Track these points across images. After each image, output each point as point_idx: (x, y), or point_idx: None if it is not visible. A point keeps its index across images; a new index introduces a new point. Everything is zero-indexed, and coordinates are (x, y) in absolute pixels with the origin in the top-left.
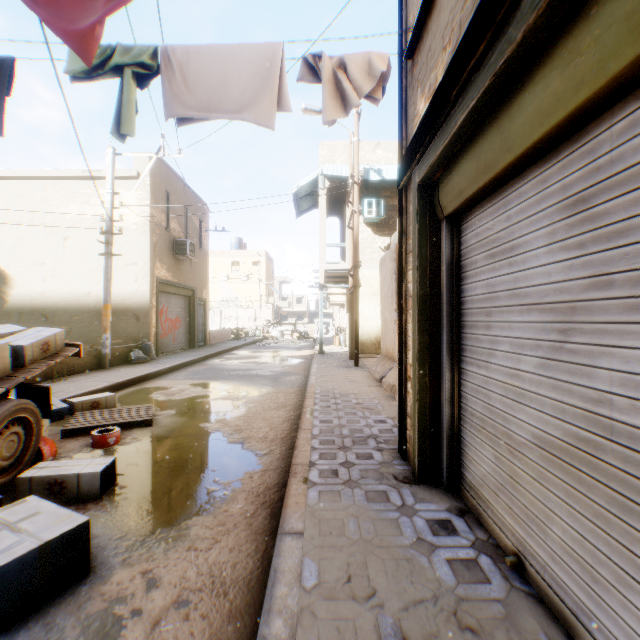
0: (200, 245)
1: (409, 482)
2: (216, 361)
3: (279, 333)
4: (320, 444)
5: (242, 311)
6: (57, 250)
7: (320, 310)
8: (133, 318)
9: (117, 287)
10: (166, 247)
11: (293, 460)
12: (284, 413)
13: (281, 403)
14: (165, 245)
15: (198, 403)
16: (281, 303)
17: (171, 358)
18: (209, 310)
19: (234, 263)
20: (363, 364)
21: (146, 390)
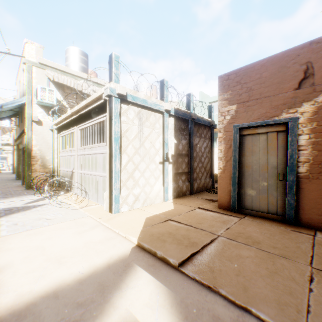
0: None
1: (16, 180)
2: None
3: None
4: (1, 179)
5: None
6: None
7: None
8: None
9: None
10: None
11: None
12: None
13: None
14: None
15: None
16: None
17: None
18: None
19: None
20: None
21: None
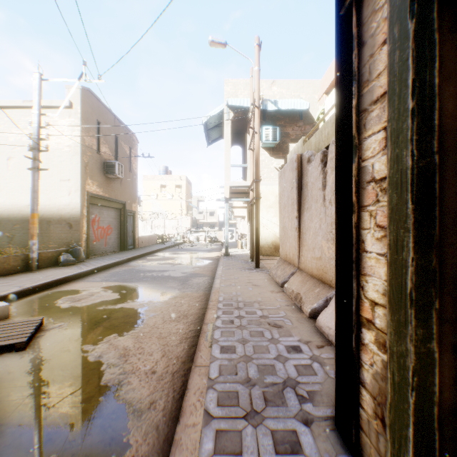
0: (130, 168)
1: None
2: (138, 262)
3: (195, 238)
4: (218, 404)
5: (168, 221)
6: (2, 168)
7: (226, 219)
8: (67, 226)
9: (53, 200)
10: (97, 167)
11: (170, 456)
12: (184, 327)
13: (183, 312)
14: (96, 165)
15: (98, 312)
16: (198, 216)
17: (99, 260)
18: (143, 221)
19: (162, 185)
20: (262, 266)
21: (57, 294)
